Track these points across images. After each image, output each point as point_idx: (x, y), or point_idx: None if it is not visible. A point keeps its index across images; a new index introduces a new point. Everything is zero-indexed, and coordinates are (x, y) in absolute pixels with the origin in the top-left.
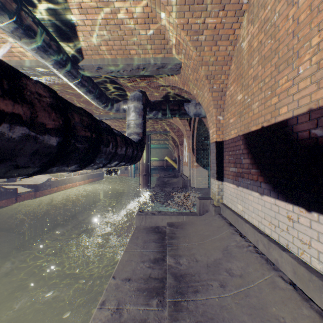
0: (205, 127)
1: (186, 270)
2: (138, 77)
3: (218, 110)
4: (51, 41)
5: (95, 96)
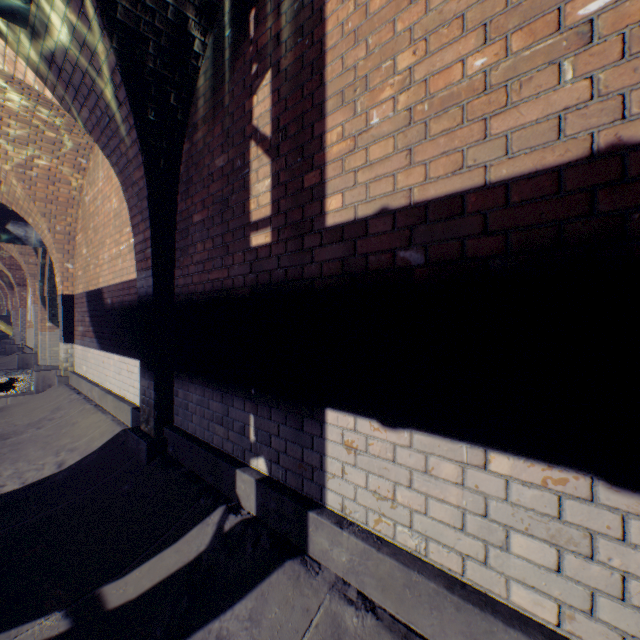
0: None
1: None
2: None
3: (66, 256)
4: None
5: None
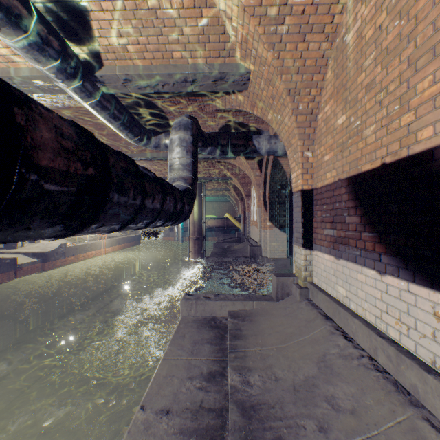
0: (282, 171)
1: (260, 397)
2: (185, 97)
3: (305, 143)
4: (50, 34)
5: (123, 125)
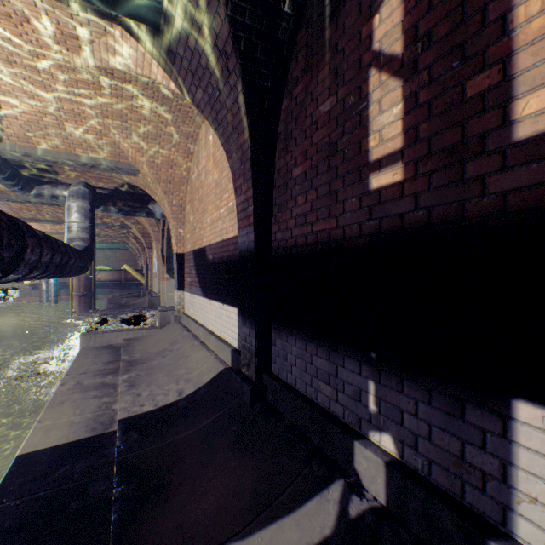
0: None
1: (139, 358)
2: None
3: (179, 224)
4: None
5: (6, 178)
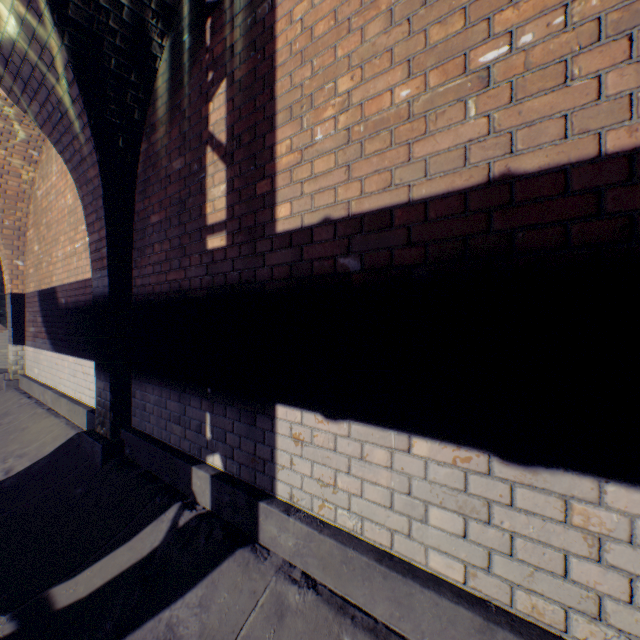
0: None
1: None
2: None
3: (16, 253)
4: None
5: None
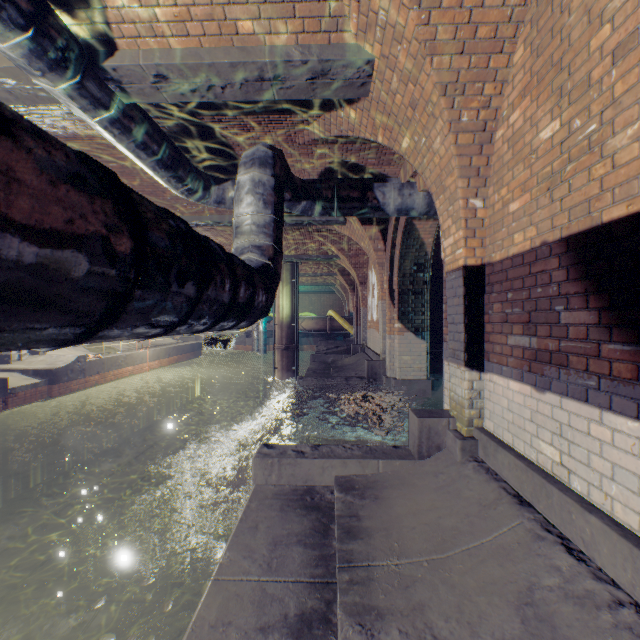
0: (419, 241)
1: None
2: (263, 115)
3: (471, 183)
4: None
5: (162, 163)
